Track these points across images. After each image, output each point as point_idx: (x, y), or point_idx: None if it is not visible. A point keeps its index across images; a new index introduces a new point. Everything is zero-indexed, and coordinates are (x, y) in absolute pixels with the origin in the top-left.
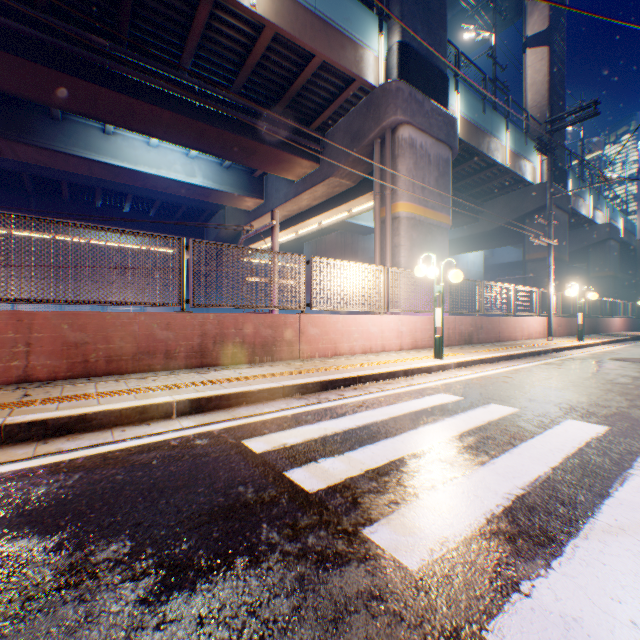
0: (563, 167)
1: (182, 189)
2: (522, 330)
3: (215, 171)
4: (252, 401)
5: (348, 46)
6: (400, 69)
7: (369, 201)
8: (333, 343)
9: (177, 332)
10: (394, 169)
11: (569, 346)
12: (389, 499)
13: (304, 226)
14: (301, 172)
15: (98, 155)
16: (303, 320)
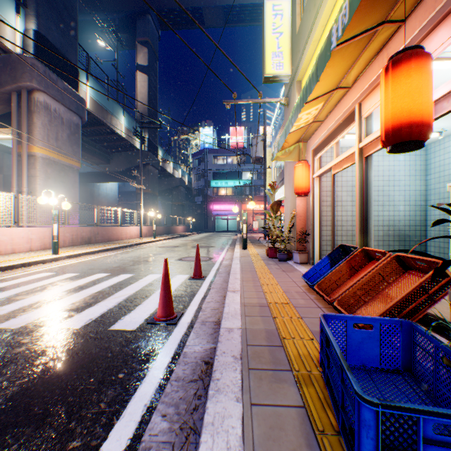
0: (157, 145)
1: None
2: (127, 234)
3: None
4: None
5: None
6: (37, 50)
7: (11, 134)
8: None
9: None
10: (32, 120)
11: (146, 242)
12: None
13: None
14: None
15: None
16: None
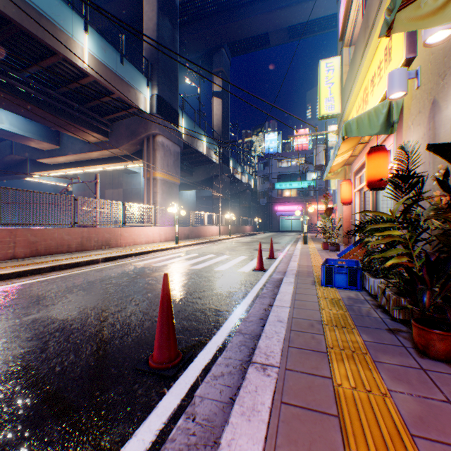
0: (228, 156)
1: None
2: (210, 232)
3: (21, 121)
4: (121, 258)
5: (133, 92)
6: (158, 108)
7: (139, 163)
8: (134, 239)
9: (73, 236)
10: (155, 155)
11: (225, 238)
12: (174, 264)
13: (92, 168)
14: (96, 139)
15: None
16: (122, 230)
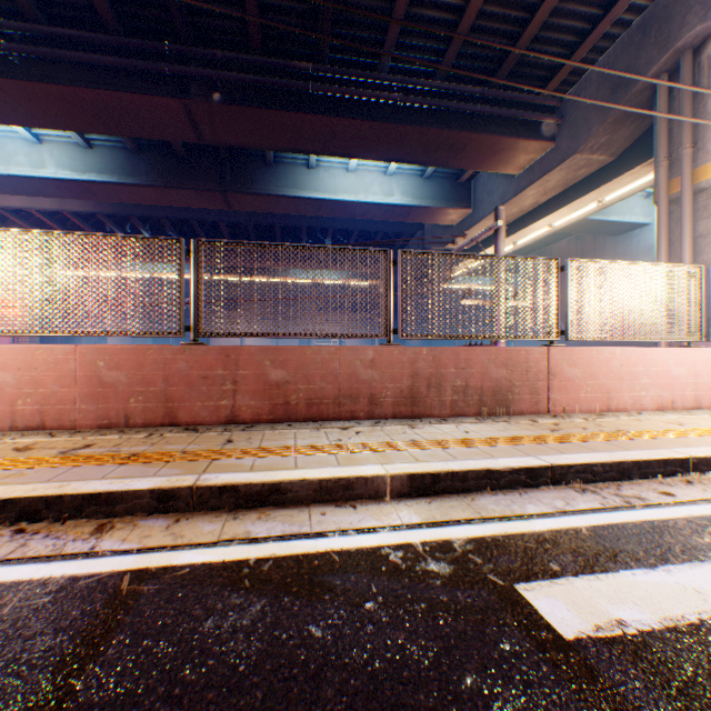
0: None
1: (379, 212)
2: None
3: (414, 185)
4: (499, 486)
5: None
6: None
7: (637, 178)
8: (603, 391)
9: (382, 371)
10: (698, 111)
11: None
12: None
13: (525, 233)
14: (524, 160)
15: (302, 192)
16: (553, 356)
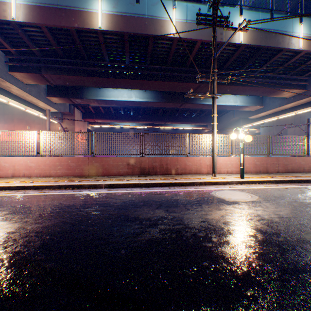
0: None
1: (229, 108)
2: None
3: (243, 99)
4: None
5: None
6: None
7: None
8: None
9: (304, 162)
10: None
11: None
12: None
13: (284, 115)
14: (292, 94)
15: (208, 102)
16: None
